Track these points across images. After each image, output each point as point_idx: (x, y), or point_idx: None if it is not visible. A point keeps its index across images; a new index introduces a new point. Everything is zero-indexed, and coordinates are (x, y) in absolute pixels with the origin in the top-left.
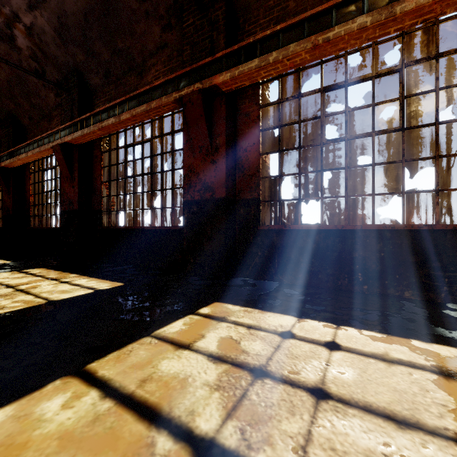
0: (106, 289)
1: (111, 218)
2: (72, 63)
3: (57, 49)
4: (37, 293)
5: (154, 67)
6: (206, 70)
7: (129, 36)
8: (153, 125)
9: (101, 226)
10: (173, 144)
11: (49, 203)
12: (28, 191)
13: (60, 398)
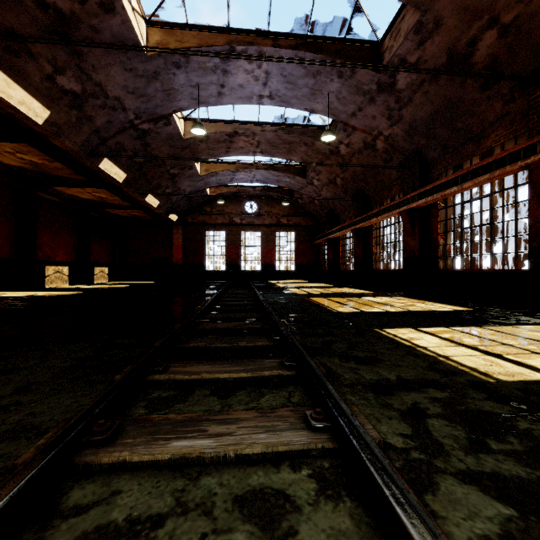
0: (462, 310)
1: (446, 263)
2: (414, 148)
3: (404, 143)
4: (420, 307)
5: (493, 133)
6: None
7: (469, 117)
8: (492, 182)
9: (437, 269)
10: (515, 197)
11: (389, 251)
12: (371, 243)
13: (478, 329)
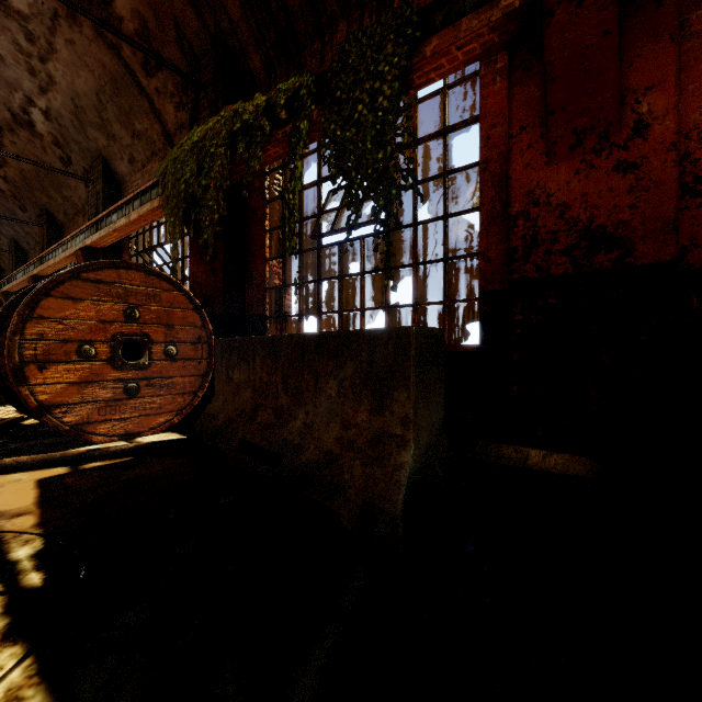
0: None
1: None
2: (11, 235)
3: None
4: None
5: None
6: (34, 265)
7: (28, 227)
8: None
9: None
10: None
11: None
12: None
13: None
